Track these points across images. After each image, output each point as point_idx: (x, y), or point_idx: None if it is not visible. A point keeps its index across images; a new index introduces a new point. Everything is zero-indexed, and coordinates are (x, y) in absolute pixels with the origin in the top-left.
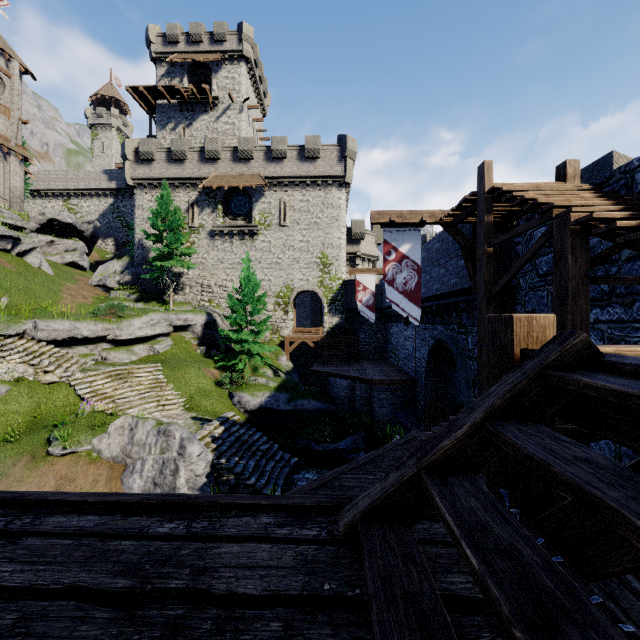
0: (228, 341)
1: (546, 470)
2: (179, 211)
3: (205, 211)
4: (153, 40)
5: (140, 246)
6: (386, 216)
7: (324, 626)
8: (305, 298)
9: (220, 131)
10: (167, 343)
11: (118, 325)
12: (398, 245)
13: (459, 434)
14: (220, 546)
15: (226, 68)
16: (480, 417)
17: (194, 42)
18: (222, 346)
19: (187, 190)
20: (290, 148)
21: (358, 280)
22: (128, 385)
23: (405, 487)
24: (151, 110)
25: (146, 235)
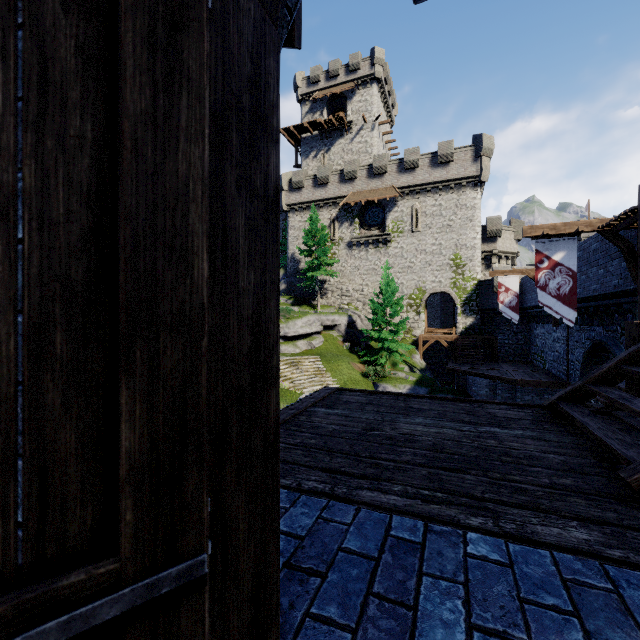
0: (370, 339)
1: (634, 373)
2: (324, 228)
3: (344, 225)
4: (299, 85)
5: (292, 259)
6: (538, 230)
7: (546, 423)
8: (432, 298)
9: (354, 151)
10: (320, 339)
11: (286, 325)
12: (551, 254)
13: (602, 370)
14: (490, 409)
15: (359, 93)
16: (613, 364)
17: (332, 77)
18: (363, 343)
19: (329, 209)
20: (422, 157)
21: (499, 282)
22: (299, 371)
23: (576, 390)
24: (297, 143)
25: (300, 251)
